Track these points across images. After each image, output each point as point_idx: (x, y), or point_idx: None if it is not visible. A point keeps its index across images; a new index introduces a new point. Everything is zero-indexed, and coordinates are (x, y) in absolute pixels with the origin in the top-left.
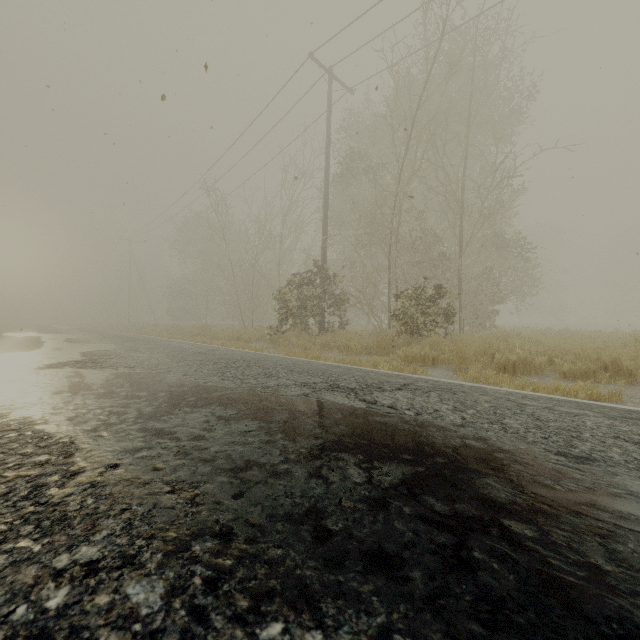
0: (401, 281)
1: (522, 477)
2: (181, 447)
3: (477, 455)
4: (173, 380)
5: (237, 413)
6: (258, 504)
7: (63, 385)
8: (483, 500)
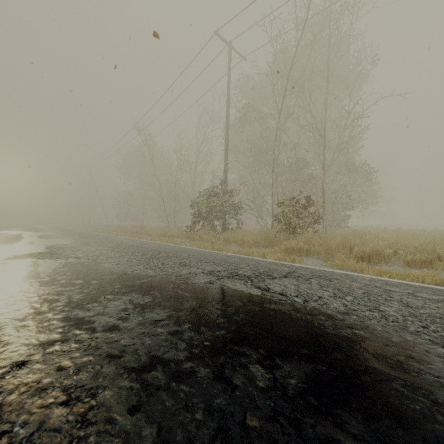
0: (281, 194)
1: (426, 379)
2: (93, 339)
3: (371, 349)
4: (107, 269)
5: (152, 301)
6: (154, 423)
7: (18, 273)
8: (399, 415)
